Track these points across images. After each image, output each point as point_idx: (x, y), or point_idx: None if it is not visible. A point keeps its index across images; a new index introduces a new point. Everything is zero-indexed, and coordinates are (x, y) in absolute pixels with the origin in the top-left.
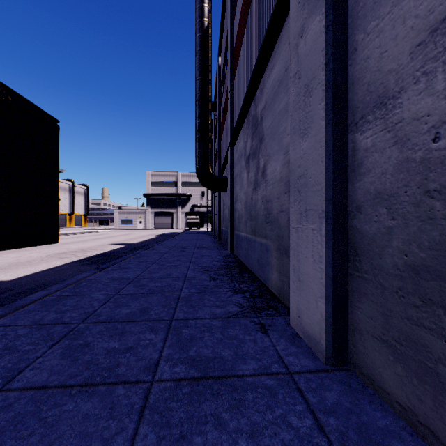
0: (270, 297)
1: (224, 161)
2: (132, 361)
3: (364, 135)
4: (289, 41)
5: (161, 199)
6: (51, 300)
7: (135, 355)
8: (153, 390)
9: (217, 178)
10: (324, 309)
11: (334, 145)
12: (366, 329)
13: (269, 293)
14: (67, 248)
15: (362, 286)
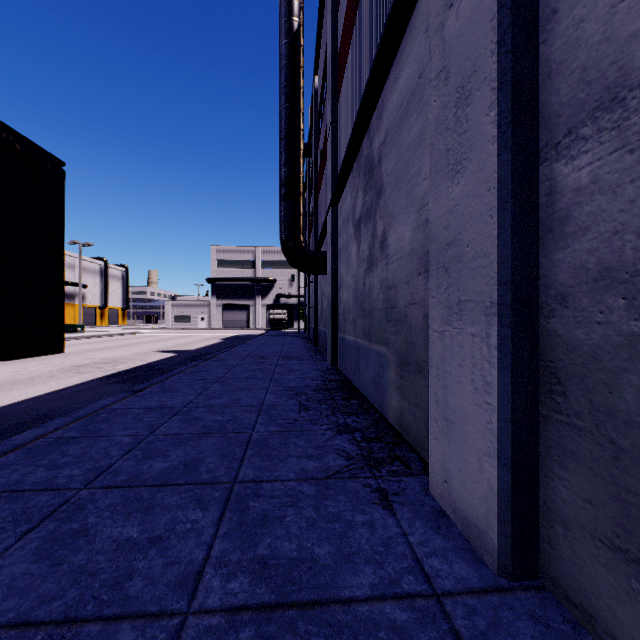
0: (395, 440)
1: (323, 229)
2: (157, 567)
3: (574, 164)
4: (426, 27)
5: (232, 286)
6: (45, 445)
7: (164, 553)
8: (186, 634)
9: (313, 253)
10: (495, 478)
11: (514, 185)
12: (577, 520)
13: (392, 434)
14: (91, 357)
15: (568, 441)
